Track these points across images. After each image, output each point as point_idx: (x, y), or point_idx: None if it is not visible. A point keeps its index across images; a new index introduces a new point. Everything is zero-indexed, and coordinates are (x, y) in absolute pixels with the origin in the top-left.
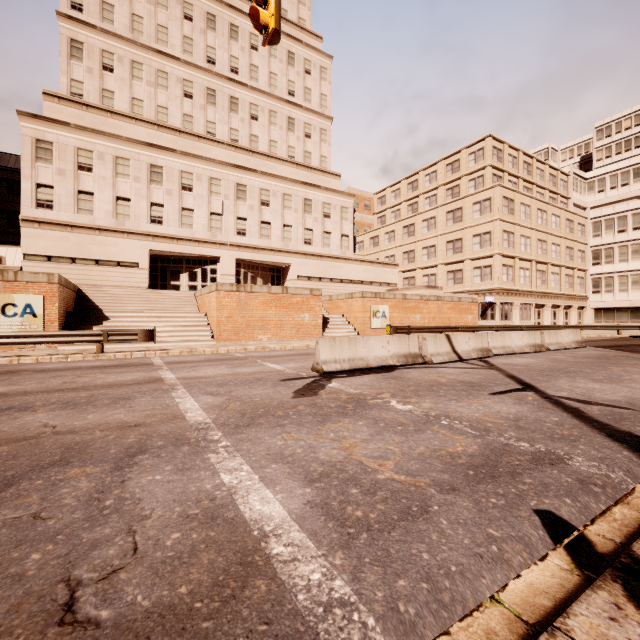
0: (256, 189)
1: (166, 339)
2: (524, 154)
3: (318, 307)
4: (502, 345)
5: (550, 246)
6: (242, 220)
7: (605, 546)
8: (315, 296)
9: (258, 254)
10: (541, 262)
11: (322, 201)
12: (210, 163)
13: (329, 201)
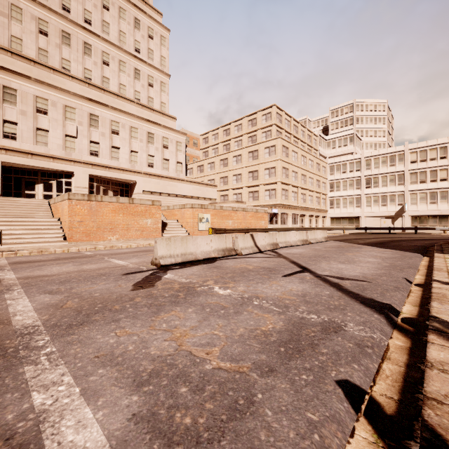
0: (107, 120)
1: (16, 241)
2: (294, 120)
3: (158, 214)
4: (285, 241)
5: (308, 179)
6: (95, 143)
7: (390, 406)
8: (156, 206)
9: (109, 172)
10: (303, 188)
11: (162, 135)
12: (65, 93)
13: (167, 136)
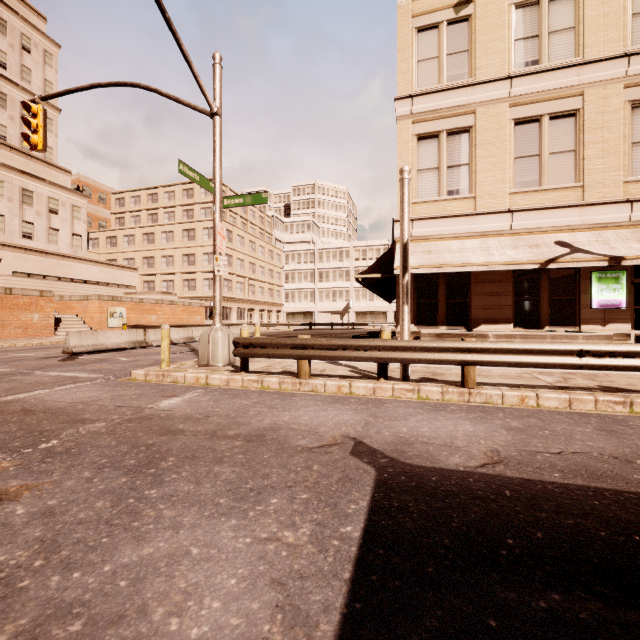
0: None
1: None
2: None
3: (50, 308)
4: None
5: (258, 268)
6: None
7: None
8: (46, 297)
9: None
10: (252, 279)
11: (47, 195)
12: None
13: (57, 197)
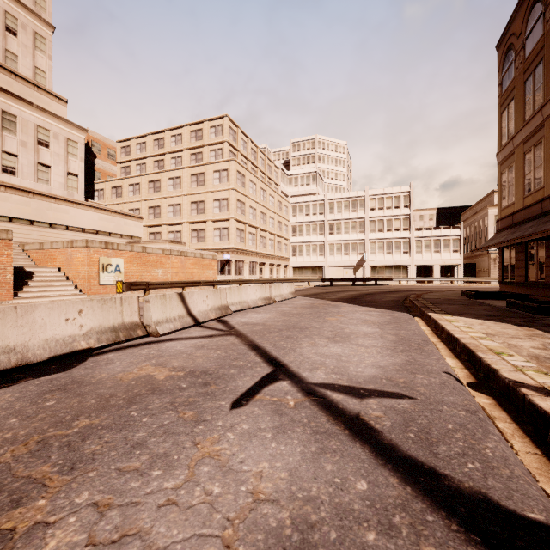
0: None
1: None
2: (252, 142)
3: (6, 256)
4: (240, 300)
5: (268, 218)
6: None
7: None
8: None
9: None
10: (263, 230)
11: (35, 123)
12: None
13: (47, 126)
